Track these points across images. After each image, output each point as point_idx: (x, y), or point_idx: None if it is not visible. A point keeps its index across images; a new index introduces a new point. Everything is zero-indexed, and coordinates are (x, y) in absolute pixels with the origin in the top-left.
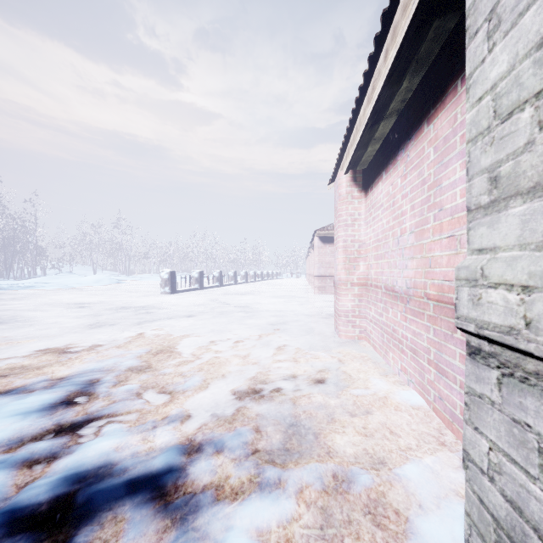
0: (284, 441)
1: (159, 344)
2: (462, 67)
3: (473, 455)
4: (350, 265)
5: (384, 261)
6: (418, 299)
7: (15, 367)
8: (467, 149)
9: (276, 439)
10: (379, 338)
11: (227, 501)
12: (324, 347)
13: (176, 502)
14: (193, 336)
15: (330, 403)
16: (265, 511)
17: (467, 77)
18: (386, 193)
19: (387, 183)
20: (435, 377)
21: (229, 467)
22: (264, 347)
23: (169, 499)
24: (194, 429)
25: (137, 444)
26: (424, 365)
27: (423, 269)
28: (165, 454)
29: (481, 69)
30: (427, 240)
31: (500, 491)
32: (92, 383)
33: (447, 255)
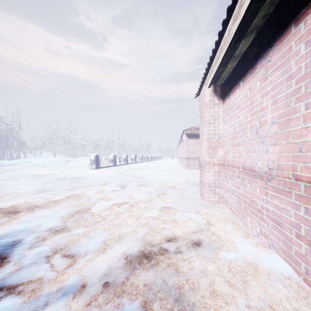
0: None
1: (78, 207)
2: None
3: None
4: (212, 151)
5: (242, 148)
6: (283, 179)
7: None
8: None
9: None
10: (236, 204)
11: None
12: (194, 209)
13: None
14: (104, 199)
15: (208, 269)
16: None
17: None
18: (243, 97)
19: (244, 89)
20: (308, 253)
21: None
22: (152, 209)
23: None
24: (84, 307)
25: None
26: (291, 237)
27: (290, 153)
28: None
29: None
30: (295, 127)
31: None
32: (14, 245)
33: None
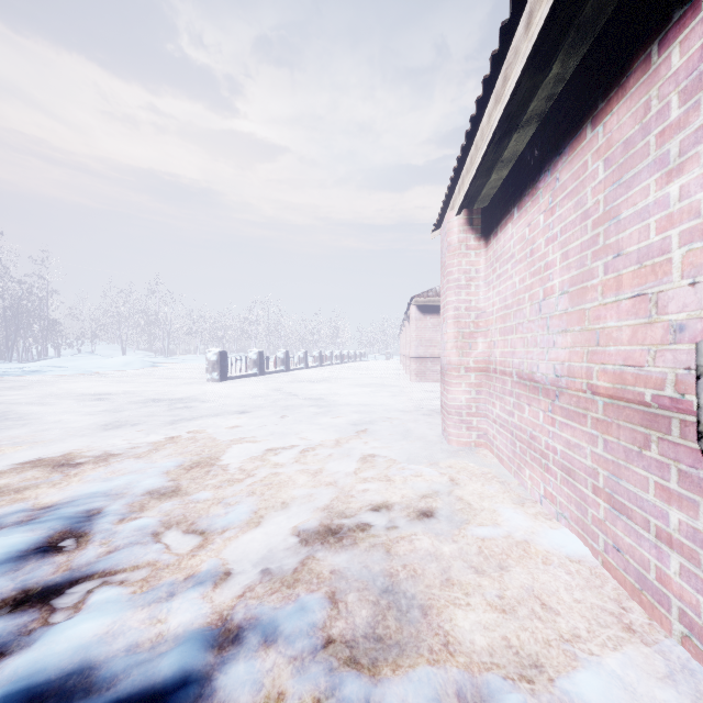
0: (374, 622)
1: (195, 454)
2: (661, 22)
3: None
4: (464, 342)
5: (517, 337)
6: (576, 394)
7: None
8: None
9: (361, 617)
10: (508, 446)
11: None
12: (428, 458)
13: None
14: (245, 441)
15: (443, 551)
16: None
17: None
18: (519, 239)
19: (521, 224)
20: (607, 516)
21: (284, 674)
22: (343, 458)
23: None
24: (233, 598)
25: (140, 627)
26: (587, 494)
27: (585, 348)
28: (181, 649)
29: None
30: (591, 303)
31: None
32: (90, 517)
33: (631, 326)
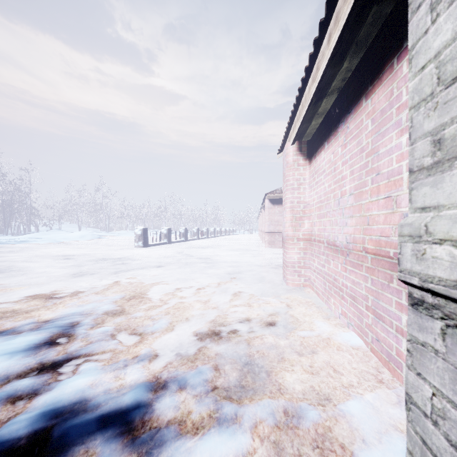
0: (240, 379)
1: (132, 291)
2: (398, 47)
3: (415, 398)
4: (296, 223)
5: (326, 220)
6: (357, 253)
7: (7, 311)
8: (410, 115)
9: (232, 376)
10: (322, 285)
11: (189, 435)
12: (274, 293)
13: (143, 437)
14: (162, 284)
15: (280, 343)
16: (223, 445)
17: (409, 49)
18: (328, 161)
19: (329, 152)
20: (373, 322)
21: (191, 403)
22: (222, 293)
23: (136, 433)
24: (161, 368)
25: (110, 381)
26: (363, 310)
27: (362, 226)
28: (134, 391)
29: (424, 40)
30: (365, 201)
31: (444, 435)
32: (73, 326)
33: (384, 214)
